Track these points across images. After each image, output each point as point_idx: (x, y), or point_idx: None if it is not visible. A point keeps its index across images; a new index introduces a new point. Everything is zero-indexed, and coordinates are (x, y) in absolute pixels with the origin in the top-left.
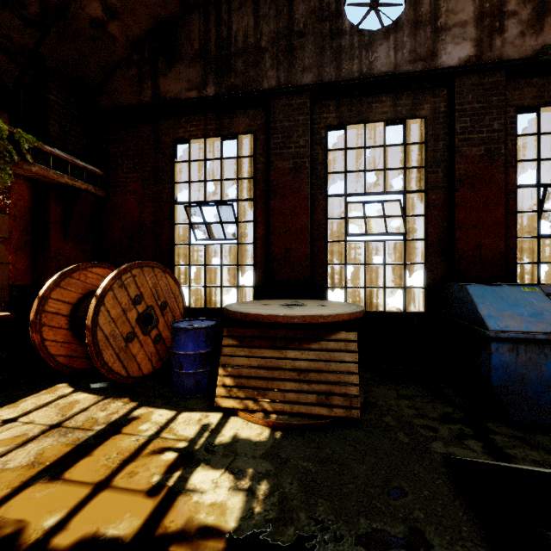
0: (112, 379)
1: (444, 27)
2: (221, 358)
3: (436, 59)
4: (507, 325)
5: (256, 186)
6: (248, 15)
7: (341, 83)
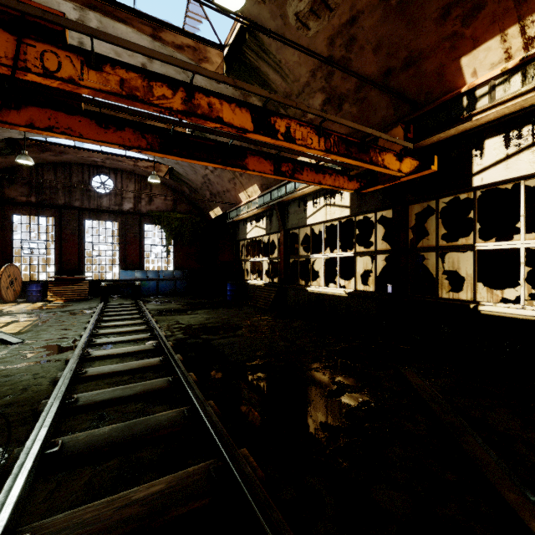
0: (4, 299)
1: (125, 197)
2: (49, 289)
3: (122, 206)
4: (124, 278)
5: (55, 236)
6: (52, 175)
7: (91, 207)
